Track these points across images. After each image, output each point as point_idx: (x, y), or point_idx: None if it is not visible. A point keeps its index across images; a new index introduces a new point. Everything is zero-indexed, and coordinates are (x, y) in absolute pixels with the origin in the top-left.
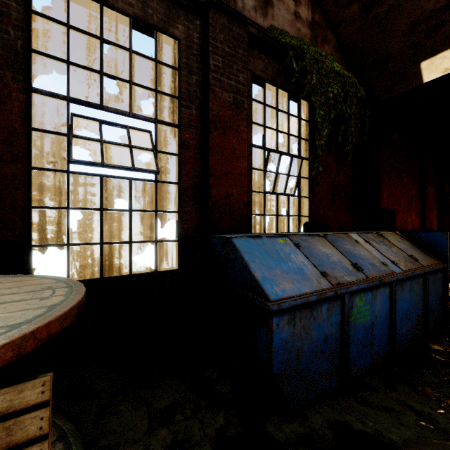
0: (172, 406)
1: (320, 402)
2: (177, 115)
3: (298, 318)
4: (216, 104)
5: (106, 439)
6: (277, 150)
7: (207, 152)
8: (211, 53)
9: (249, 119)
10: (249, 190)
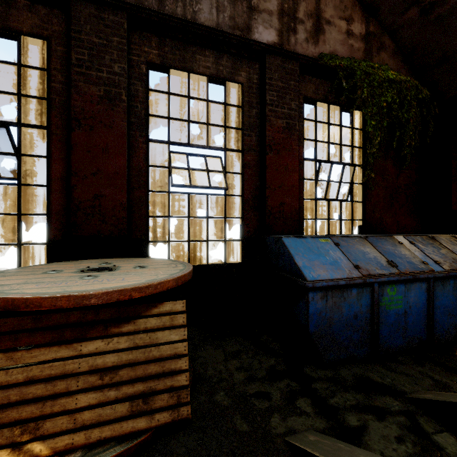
0: (239, 351)
1: (351, 363)
2: (241, 142)
3: (330, 296)
4: (271, 131)
5: (200, 359)
6: (328, 161)
7: (264, 170)
8: (267, 90)
9: (301, 137)
10: (301, 198)
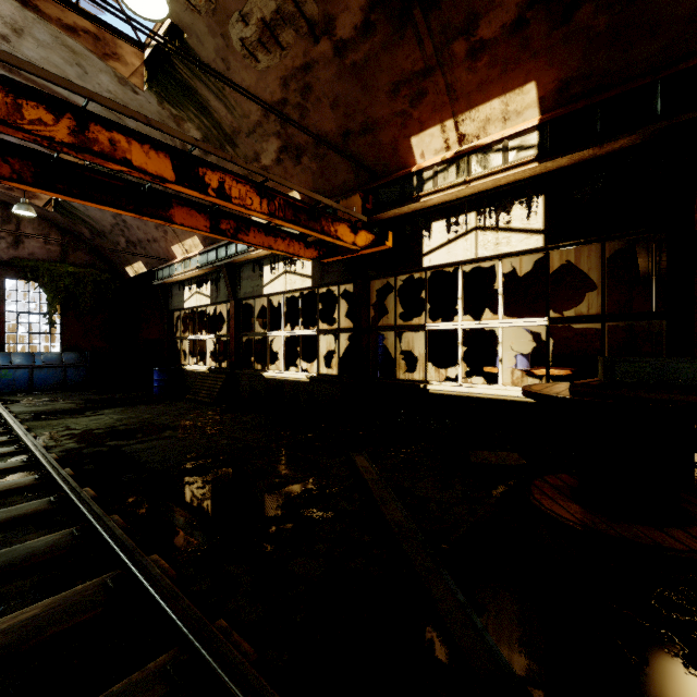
0: None
1: None
2: None
3: None
4: None
5: None
6: (29, 312)
7: None
8: None
9: (3, 300)
10: (4, 332)
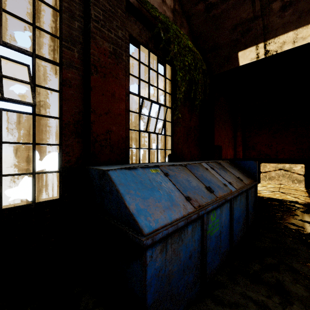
0: None
1: None
2: (58, 54)
3: (169, 244)
4: (97, 50)
5: None
6: (149, 99)
7: (89, 91)
8: (92, 3)
9: (127, 71)
10: (127, 128)
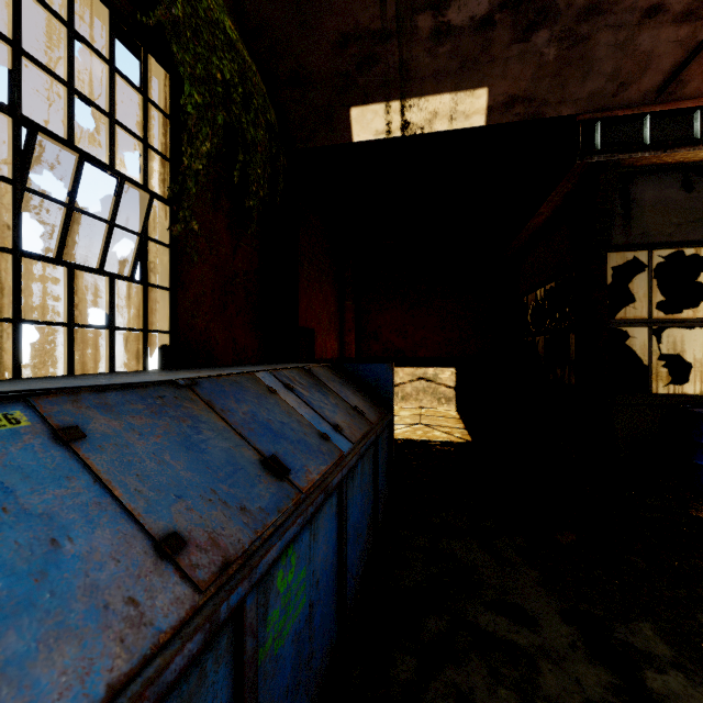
0: None
1: None
2: None
3: None
4: None
5: None
6: (71, 143)
7: None
8: None
9: None
10: None
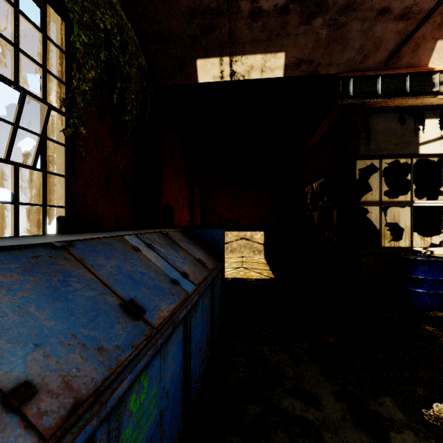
0: None
1: None
2: None
3: None
4: None
5: None
6: None
7: None
8: None
9: None
10: None
